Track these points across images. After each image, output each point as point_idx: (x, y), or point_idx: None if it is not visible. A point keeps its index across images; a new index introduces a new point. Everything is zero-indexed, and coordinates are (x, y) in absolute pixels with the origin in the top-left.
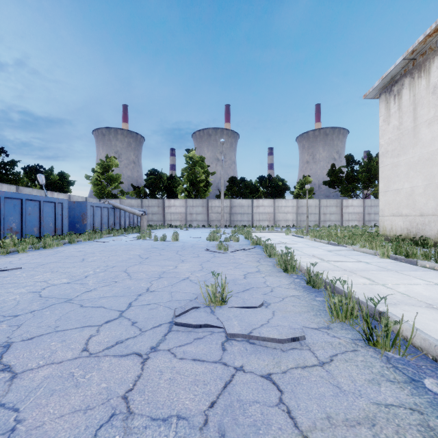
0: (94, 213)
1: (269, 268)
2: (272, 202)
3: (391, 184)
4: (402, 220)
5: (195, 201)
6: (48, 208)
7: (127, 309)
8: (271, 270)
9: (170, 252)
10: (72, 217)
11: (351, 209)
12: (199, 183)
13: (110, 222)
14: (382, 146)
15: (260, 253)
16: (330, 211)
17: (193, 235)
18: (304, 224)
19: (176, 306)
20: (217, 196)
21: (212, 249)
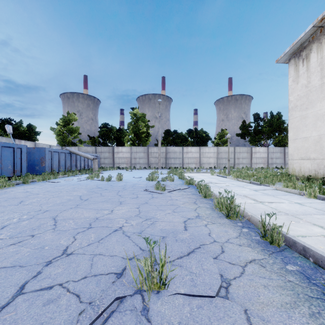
0: (52, 157)
1: (208, 212)
2: (198, 149)
3: (300, 133)
4: (310, 162)
5: (138, 148)
6: (6, 152)
7: (7, 305)
8: (211, 215)
9: (111, 193)
10: (32, 160)
11: (258, 154)
12: (141, 134)
13: (67, 165)
14: (292, 102)
15: (194, 193)
16: (243, 156)
17: (135, 176)
18: (223, 166)
19: (90, 292)
20: (156, 144)
21: (150, 189)
